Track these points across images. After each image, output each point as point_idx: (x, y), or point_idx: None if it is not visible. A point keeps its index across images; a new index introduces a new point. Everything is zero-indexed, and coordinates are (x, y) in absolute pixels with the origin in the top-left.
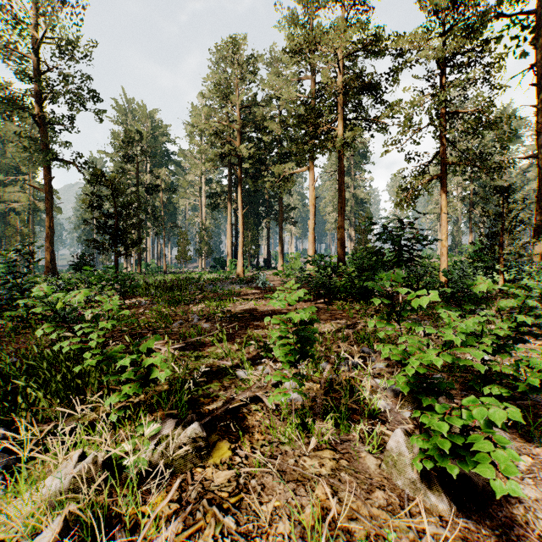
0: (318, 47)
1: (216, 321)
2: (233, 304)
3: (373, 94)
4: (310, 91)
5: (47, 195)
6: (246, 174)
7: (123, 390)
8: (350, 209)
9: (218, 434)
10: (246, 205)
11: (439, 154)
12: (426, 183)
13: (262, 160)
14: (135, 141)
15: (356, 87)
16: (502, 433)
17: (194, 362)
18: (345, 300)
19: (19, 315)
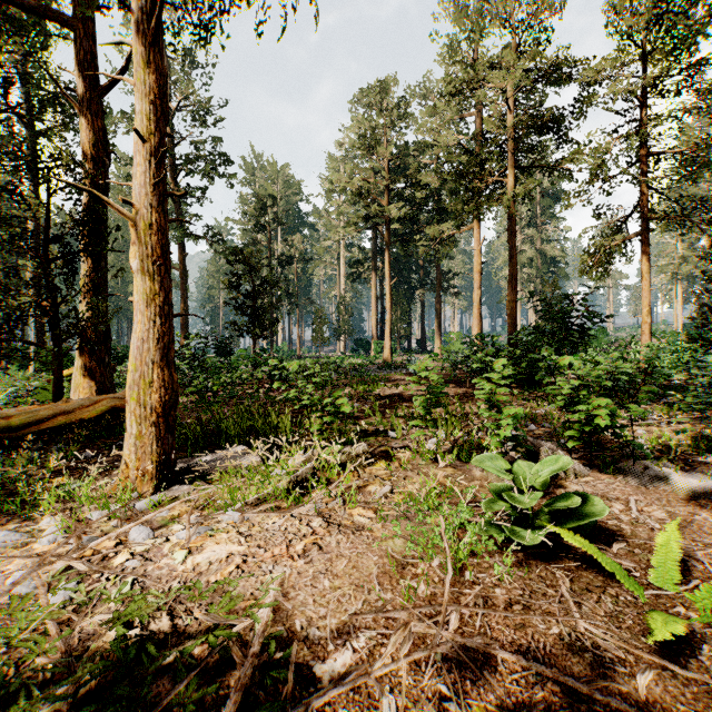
0: (482, 84)
1: (365, 402)
2: (381, 388)
3: (556, 131)
4: (474, 133)
5: (183, 274)
6: (395, 235)
7: (324, 419)
8: (535, 272)
9: (378, 458)
10: (395, 273)
11: (639, 206)
12: (618, 245)
13: (414, 218)
14: (268, 207)
15: (532, 125)
16: (580, 465)
17: (353, 426)
18: (508, 386)
19: (195, 392)
